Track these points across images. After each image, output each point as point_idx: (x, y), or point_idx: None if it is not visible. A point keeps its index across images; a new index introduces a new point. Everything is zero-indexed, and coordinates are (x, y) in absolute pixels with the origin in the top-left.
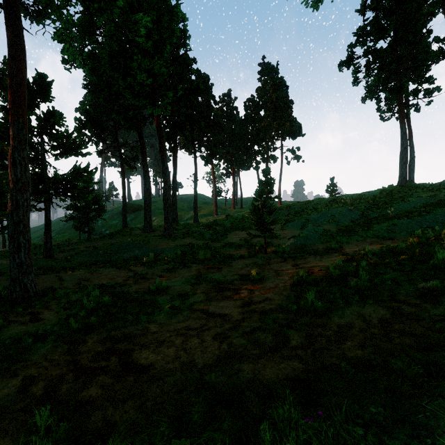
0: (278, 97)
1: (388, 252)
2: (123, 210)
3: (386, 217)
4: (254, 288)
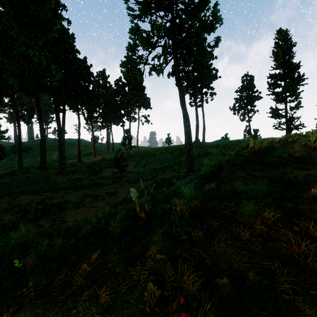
0: (136, 82)
1: (168, 179)
2: (19, 153)
3: (182, 161)
4: (112, 197)
